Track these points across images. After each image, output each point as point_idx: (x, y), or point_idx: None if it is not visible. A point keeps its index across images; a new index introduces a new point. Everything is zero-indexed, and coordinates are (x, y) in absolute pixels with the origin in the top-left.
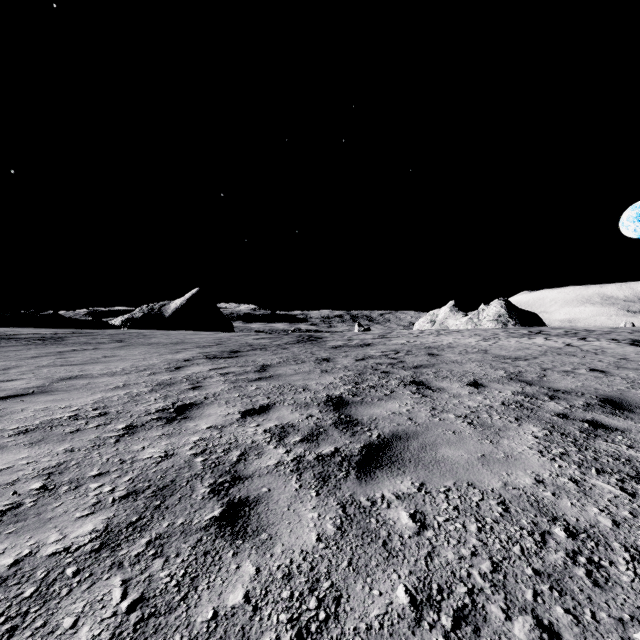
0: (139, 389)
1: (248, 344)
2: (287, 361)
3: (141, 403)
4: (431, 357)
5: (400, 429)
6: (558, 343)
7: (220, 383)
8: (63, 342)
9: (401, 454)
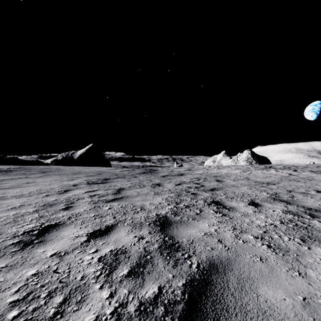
0: (27, 209)
1: (115, 174)
2: (135, 186)
3: (17, 224)
4: (219, 182)
5: (215, 255)
6: (284, 173)
7: (86, 204)
8: (10, 173)
9: (224, 298)
